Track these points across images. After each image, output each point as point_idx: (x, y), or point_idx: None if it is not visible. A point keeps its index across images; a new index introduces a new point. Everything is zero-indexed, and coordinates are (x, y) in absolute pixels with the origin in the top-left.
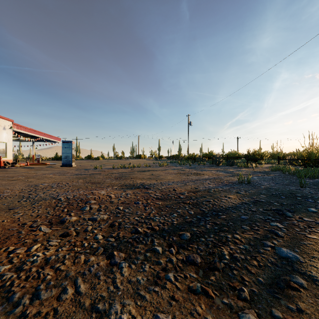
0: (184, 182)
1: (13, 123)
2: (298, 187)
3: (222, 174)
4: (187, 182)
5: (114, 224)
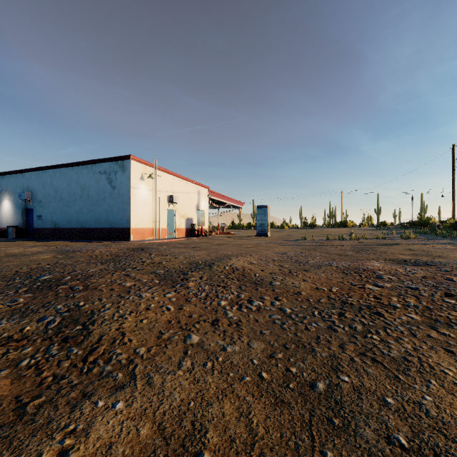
0: None
1: (209, 190)
2: None
3: None
4: None
5: (452, 294)
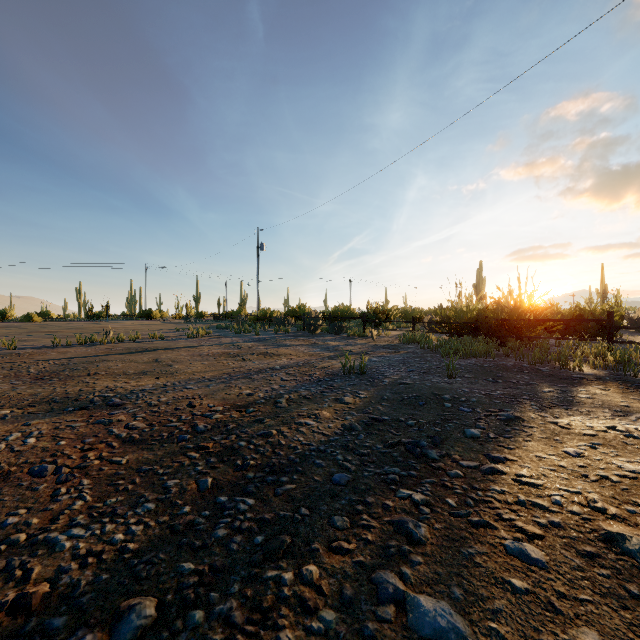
0: (226, 380)
1: None
2: (445, 378)
3: (317, 354)
4: (235, 379)
5: None
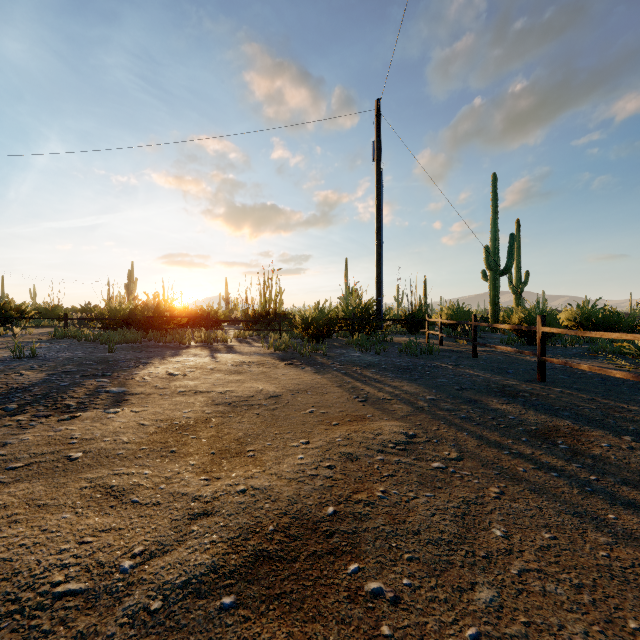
0: None
1: None
2: (107, 353)
3: None
4: None
5: None
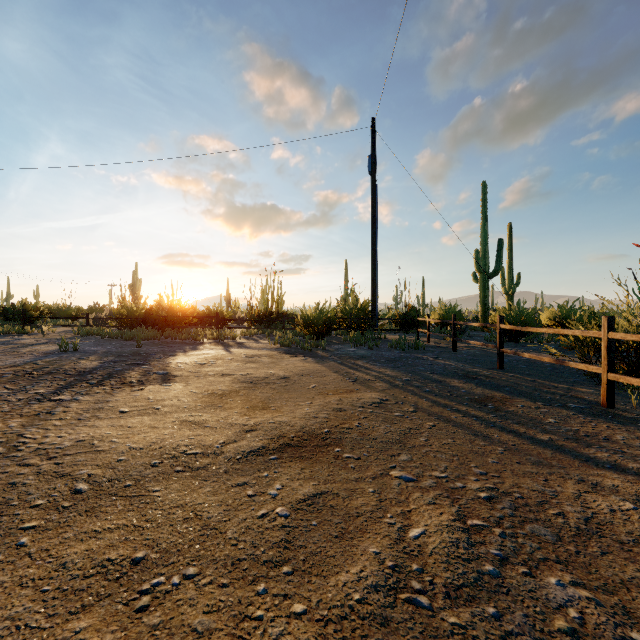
0: None
1: None
2: (135, 348)
3: None
4: None
5: None
